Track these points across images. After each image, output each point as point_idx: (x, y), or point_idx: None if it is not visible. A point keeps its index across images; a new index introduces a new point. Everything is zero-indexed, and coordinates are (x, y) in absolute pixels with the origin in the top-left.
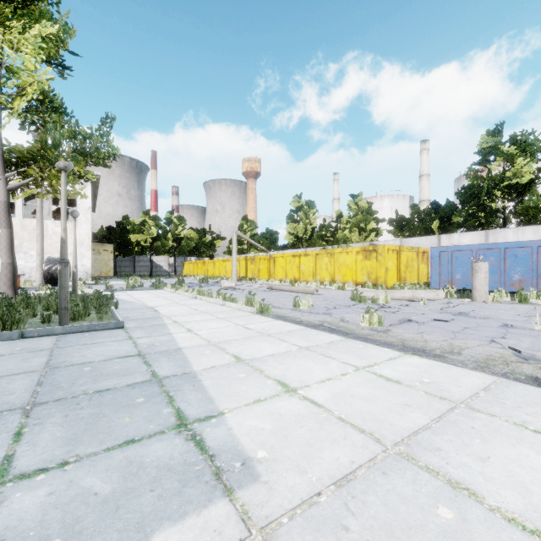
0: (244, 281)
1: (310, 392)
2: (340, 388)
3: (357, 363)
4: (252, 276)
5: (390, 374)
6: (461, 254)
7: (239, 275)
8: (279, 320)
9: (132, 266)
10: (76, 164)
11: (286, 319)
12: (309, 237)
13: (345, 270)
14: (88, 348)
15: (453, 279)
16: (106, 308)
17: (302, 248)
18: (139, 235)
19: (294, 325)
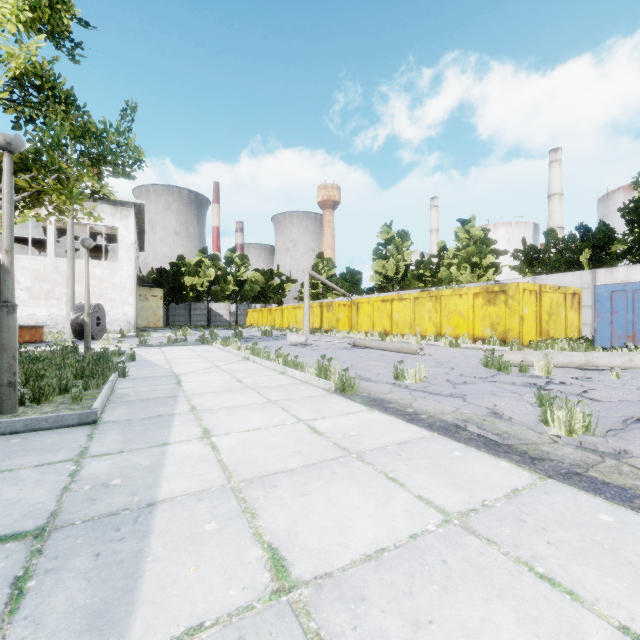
0: (319, 333)
1: None
2: None
3: None
4: (328, 328)
5: None
6: None
7: (313, 325)
8: (375, 410)
9: (187, 315)
10: (82, 171)
11: (388, 408)
12: (402, 278)
13: (457, 319)
14: None
15: (636, 333)
16: (98, 380)
17: (393, 292)
18: (195, 278)
19: (406, 423)
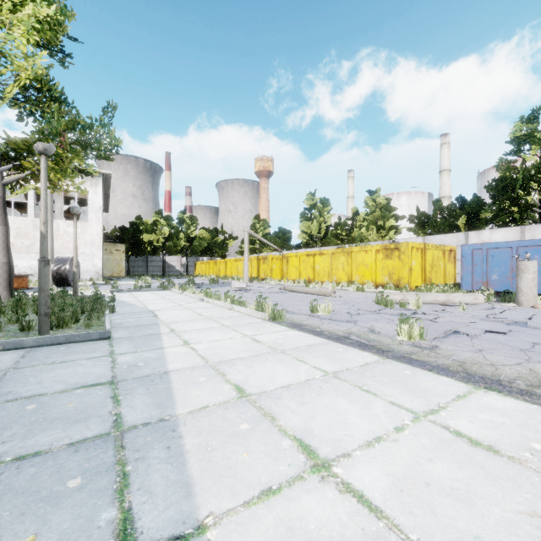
0: (256, 281)
1: (354, 472)
2: (401, 462)
3: (413, 404)
4: (264, 277)
5: (471, 431)
6: (499, 251)
7: (251, 275)
8: (295, 330)
9: (145, 266)
10: (74, 156)
11: (304, 329)
12: (324, 236)
13: (363, 269)
14: (52, 370)
15: (488, 280)
16: (99, 313)
17: (316, 248)
18: (152, 235)
19: (313, 336)
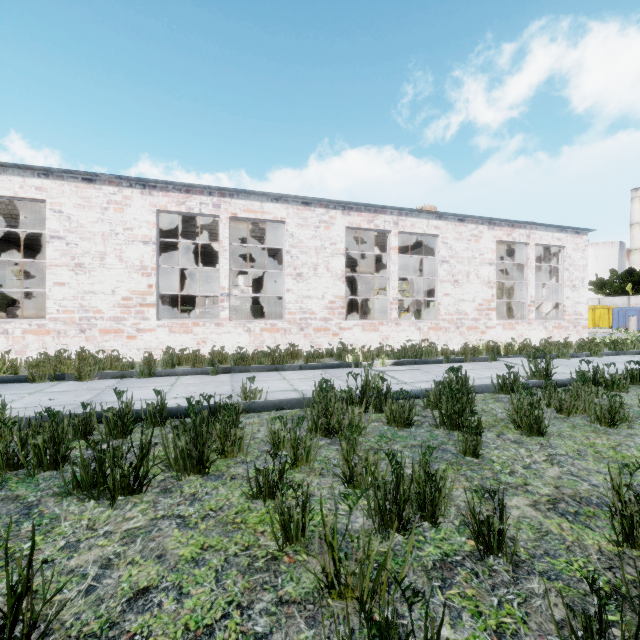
0: None
1: None
2: None
3: None
4: None
5: None
6: (630, 311)
7: None
8: None
9: None
10: None
11: None
12: None
13: None
14: None
15: (626, 325)
16: None
17: None
18: None
19: None
